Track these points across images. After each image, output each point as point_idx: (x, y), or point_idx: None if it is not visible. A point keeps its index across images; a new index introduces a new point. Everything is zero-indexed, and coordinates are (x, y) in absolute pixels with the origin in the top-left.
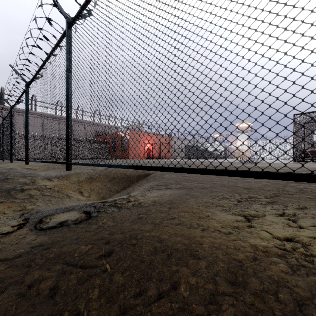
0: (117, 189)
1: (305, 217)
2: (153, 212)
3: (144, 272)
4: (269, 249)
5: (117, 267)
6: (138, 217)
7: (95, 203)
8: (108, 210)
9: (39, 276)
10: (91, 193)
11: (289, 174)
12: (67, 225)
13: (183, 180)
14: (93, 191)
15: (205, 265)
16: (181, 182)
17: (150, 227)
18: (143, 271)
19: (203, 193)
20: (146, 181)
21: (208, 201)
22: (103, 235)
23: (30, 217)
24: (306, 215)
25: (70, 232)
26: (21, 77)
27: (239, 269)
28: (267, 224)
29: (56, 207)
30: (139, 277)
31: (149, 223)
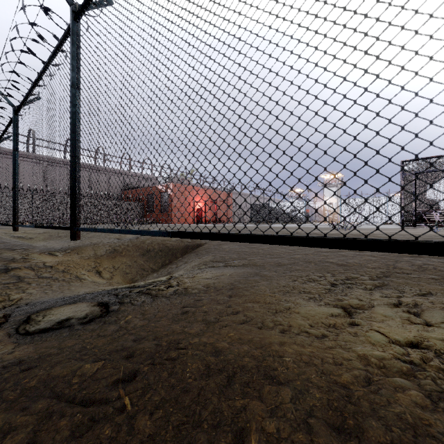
0: (154, 267)
1: (432, 308)
2: (206, 303)
3: (189, 411)
4: (388, 362)
5: (142, 403)
6: (181, 312)
7: (118, 289)
8: (137, 300)
9: (4, 425)
10: (114, 274)
11: (438, 244)
12: (69, 326)
13: (250, 254)
14: (117, 270)
15: (291, 396)
16: (247, 257)
17: (201, 328)
18: (187, 409)
19: (279, 272)
20: (196, 255)
21: (287, 284)
22: (124, 343)
23: (13, 312)
24: (434, 305)
25: (73, 339)
26: (6, 99)
27: (347, 404)
28: (378, 321)
29: (58, 296)
30: (180, 421)
31: (199, 321)
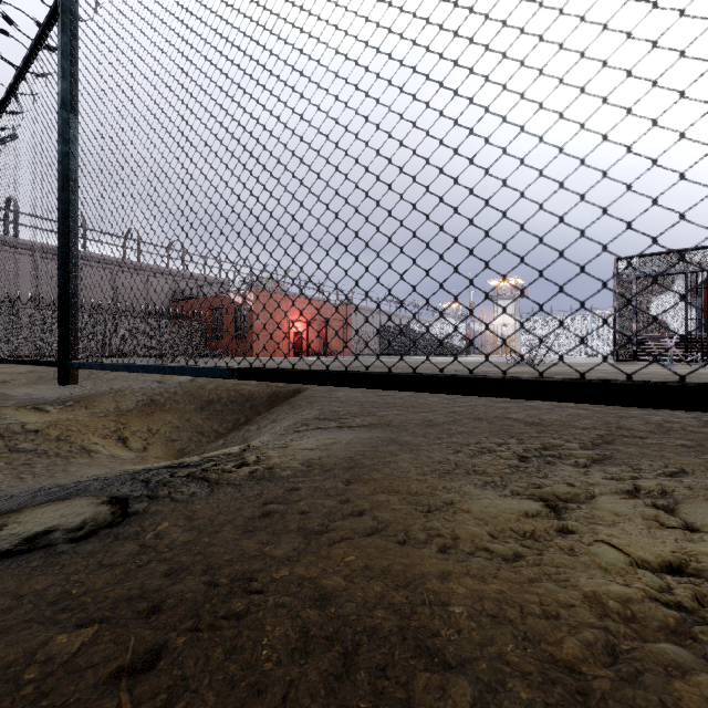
0: (219, 430)
1: (692, 498)
2: (305, 495)
3: None
4: (640, 608)
5: None
6: (260, 514)
7: (151, 471)
8: (181, 493)
9: None
10: (149, 442)
11: None
12: (47, 546)
13: (381, 406)
14: (155, 435)
15: (471, 699)
16: (375, 411)
17: (294, 545)
18: None
19: (430, 437)
20: (292, 408)
21: (445, 459)
22: (147, 582)
23: None
24: (693, 493)
25: (48, 574)
26: None
27: None
28: (607, 523)
29: (43, 484)
30: None
31: (291, 531)
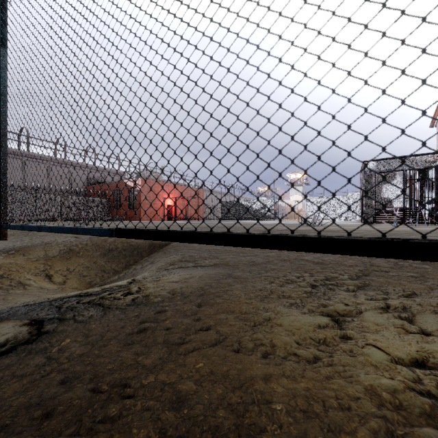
0: (116, 269)
1: (423, 312)
2: (170, 316)
3: None
4: (404, 397)
5: None
6: (138, 330)
7: (64, 299)
8: (83, 315)
9: None
10: (68, 277)
11: None
12: None
13: (222, 252)
14: (72, 273)
15: None
16: (218, 256)
17: (160, 355)
18: None
19: (253, 273)
20: (164, 254)
21: (264, 287)
22: (45, 391)
23: None
24: (423, 308)
25: None
26: None
27: None
28: (372, 331)
29: None
30: None
31: (159, 343)
